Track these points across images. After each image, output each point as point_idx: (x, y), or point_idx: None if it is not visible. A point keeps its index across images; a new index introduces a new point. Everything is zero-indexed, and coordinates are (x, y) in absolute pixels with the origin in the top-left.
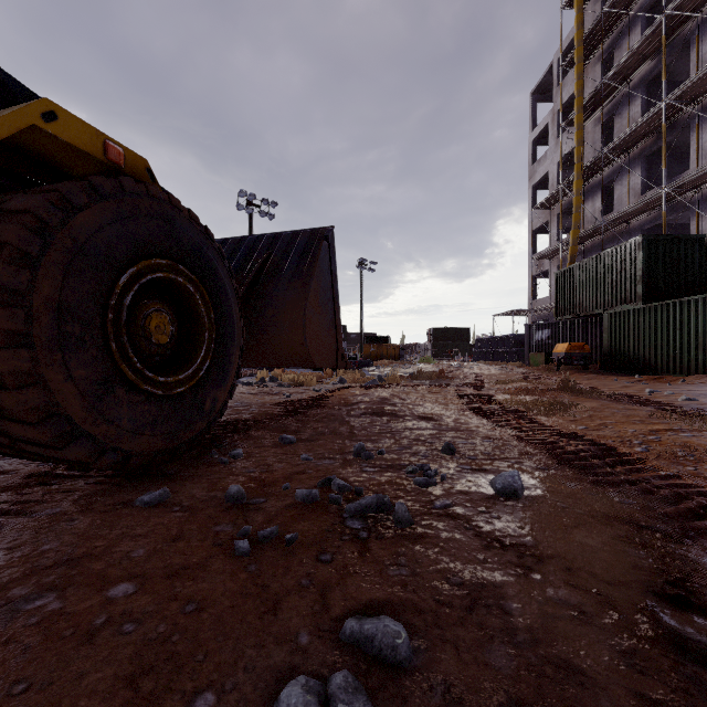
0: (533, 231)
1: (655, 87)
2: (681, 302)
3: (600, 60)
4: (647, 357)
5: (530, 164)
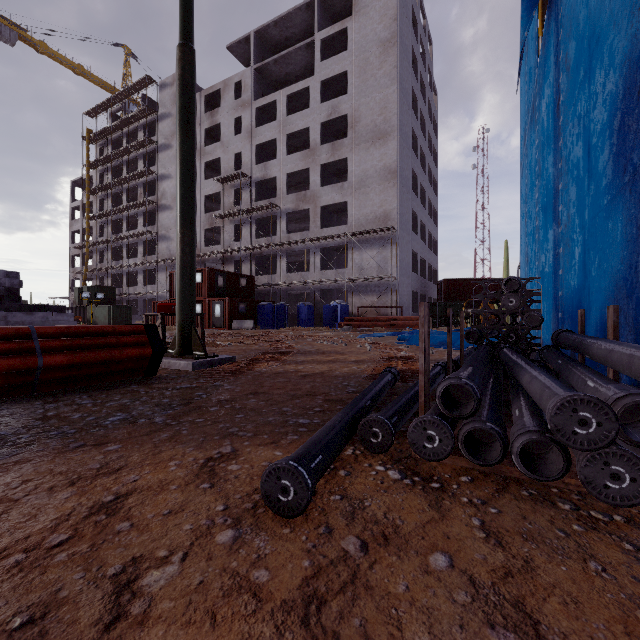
0: (72, 255)
1: (118, 222)
2: (102, 306)
3: (100, 198)
4: (97, 321)
5: (71, 219)
